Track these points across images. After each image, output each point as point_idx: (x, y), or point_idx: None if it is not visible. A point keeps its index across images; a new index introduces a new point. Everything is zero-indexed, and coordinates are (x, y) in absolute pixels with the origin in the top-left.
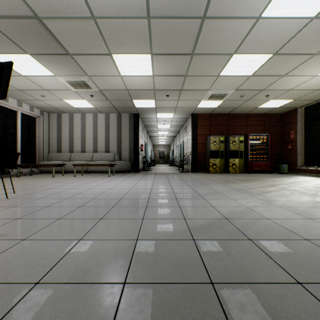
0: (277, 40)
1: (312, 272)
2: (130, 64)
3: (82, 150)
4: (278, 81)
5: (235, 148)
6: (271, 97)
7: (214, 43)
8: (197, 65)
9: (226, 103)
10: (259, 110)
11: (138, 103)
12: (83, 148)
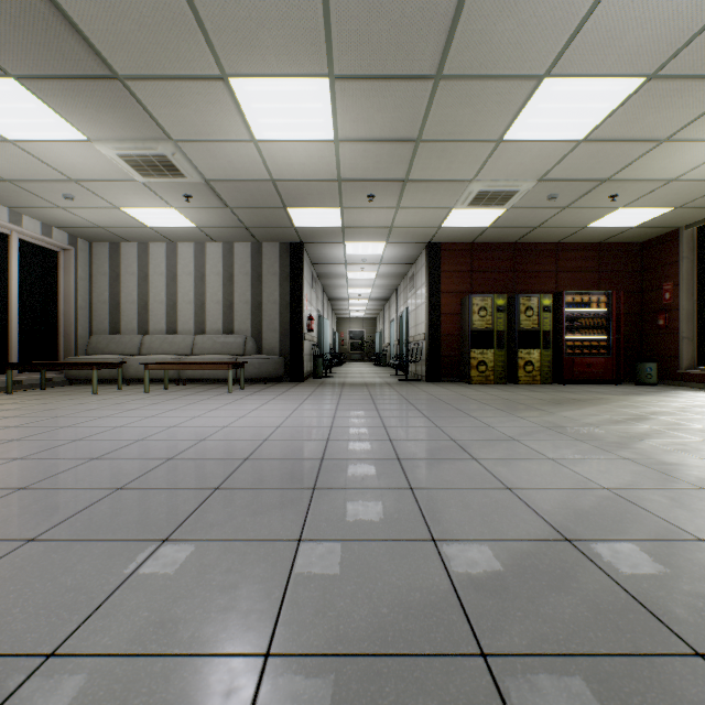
0: (666, 32)
1: None
2: (278, 108)
3: (168, 329)
4: (647, 157)
5: (531, 325)
6: (622, 201)
7: (498, 43)
8: (449, 111)
9: (511, 215)
10: (588, 234)
11: (301, 215)
12: (171, 325)
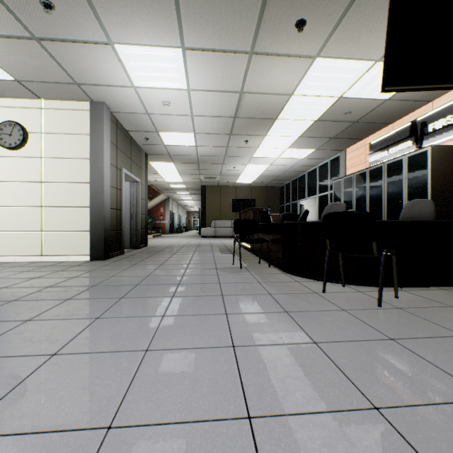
0: None
1: (65, 266)
2: None
3: None
4: None
5: None
6: None
7: None
8: None
9: None
10: None
11: None
12: None
